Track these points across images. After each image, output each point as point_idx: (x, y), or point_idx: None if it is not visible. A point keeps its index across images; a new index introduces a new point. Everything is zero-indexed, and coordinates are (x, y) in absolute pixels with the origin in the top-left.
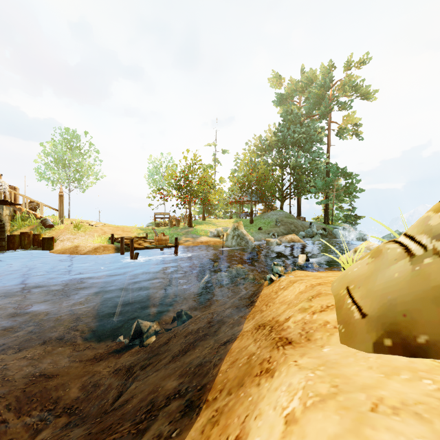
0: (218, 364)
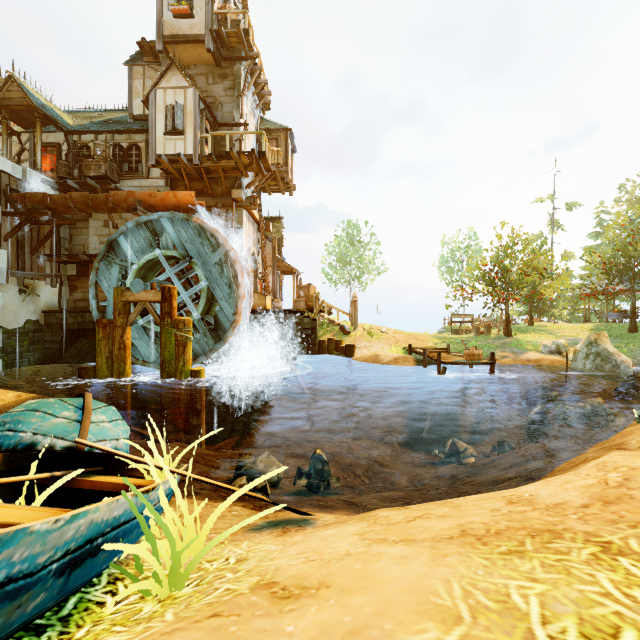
0: (555, 466)
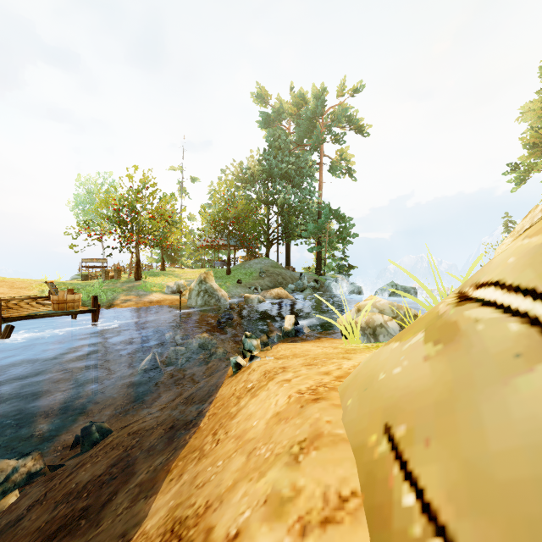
0: None
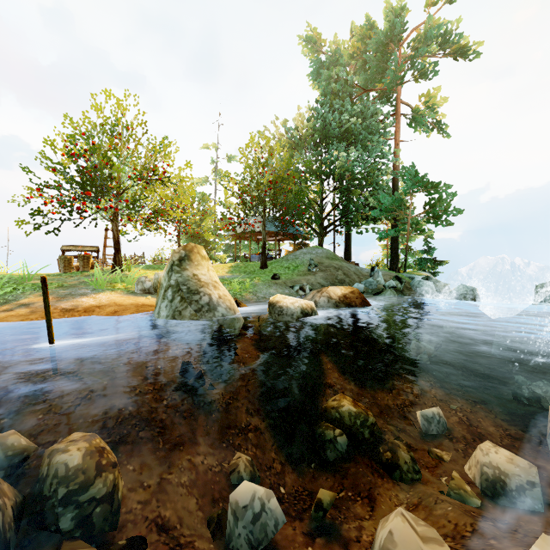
0: None
